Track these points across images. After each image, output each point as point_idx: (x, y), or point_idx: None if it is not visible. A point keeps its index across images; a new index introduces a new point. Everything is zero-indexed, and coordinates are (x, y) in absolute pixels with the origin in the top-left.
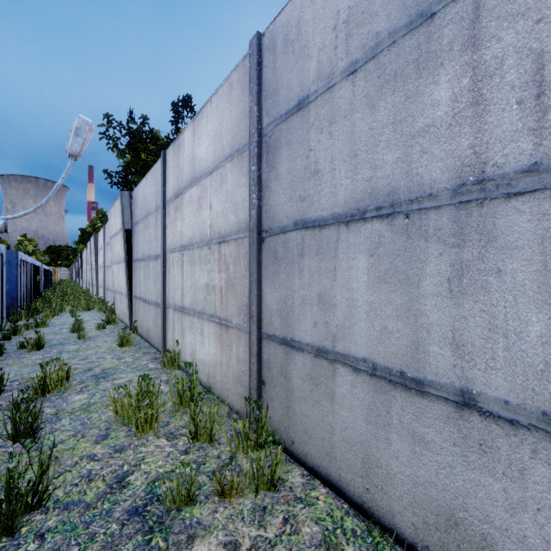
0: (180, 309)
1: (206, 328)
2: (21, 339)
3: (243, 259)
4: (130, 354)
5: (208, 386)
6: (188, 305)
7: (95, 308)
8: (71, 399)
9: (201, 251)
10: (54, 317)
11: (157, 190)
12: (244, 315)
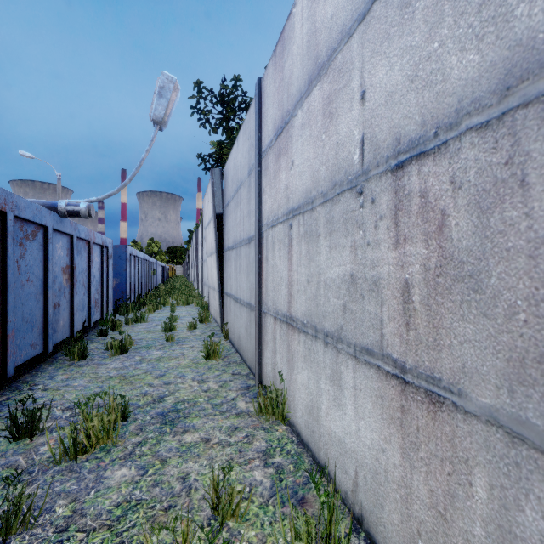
0: (285, 320)
1: (347, 373)
2: (116, 336)
3: None
4: (216, 373)
5: (356, 508)
6: (302, 315)
7: (193, 303)
8: (108, 476)
9: (334, 207)
10: (157, 311)
11: (249, 146)
12: None
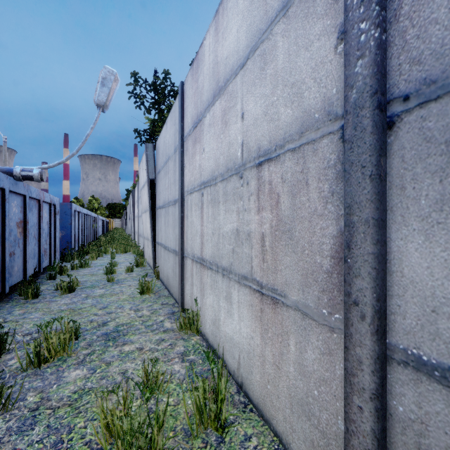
0: (199, 261)
1: (234, 293)
2: (64, 279)
3: (316, 181)
4: (148, 304)
5: (239, 379)
6: (209, 257)
7: (131, 251)
8: (66, 376)
9: (228, 185)
10: (99, 258)
11: (175, 131)
12: (321, 291)
